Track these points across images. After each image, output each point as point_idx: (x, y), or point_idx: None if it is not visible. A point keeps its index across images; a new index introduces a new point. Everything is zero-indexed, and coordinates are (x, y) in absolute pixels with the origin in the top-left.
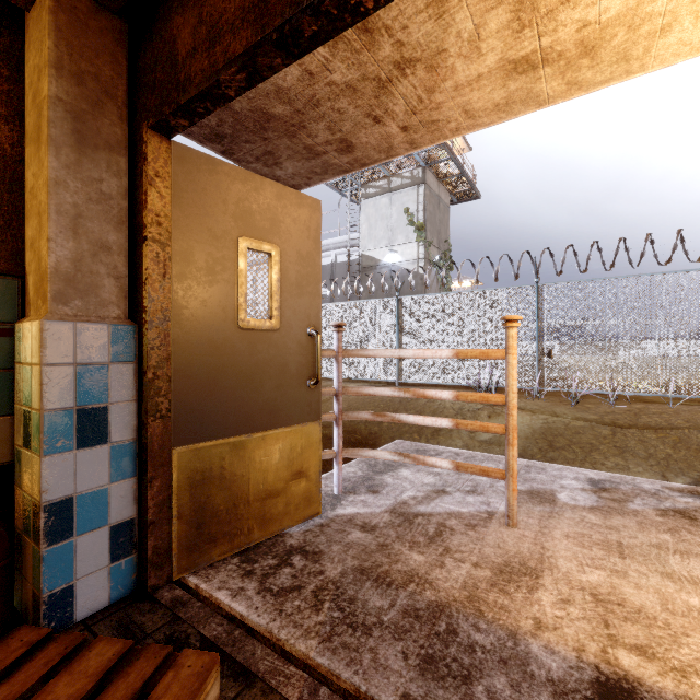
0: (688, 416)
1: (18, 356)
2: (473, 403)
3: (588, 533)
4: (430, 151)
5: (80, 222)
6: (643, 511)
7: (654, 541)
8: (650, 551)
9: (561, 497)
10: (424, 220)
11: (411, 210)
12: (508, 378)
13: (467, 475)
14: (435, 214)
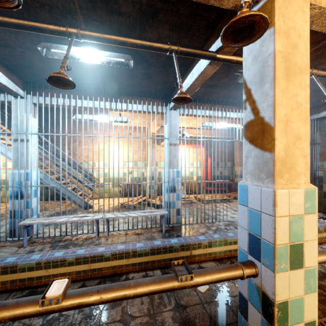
0: None
1: (233, 169)
2: None
3: None
4: None
5: (240, 157)
6: None
7: None
8: None
9: None
10: None
11: None
12: None
13: None
14: None
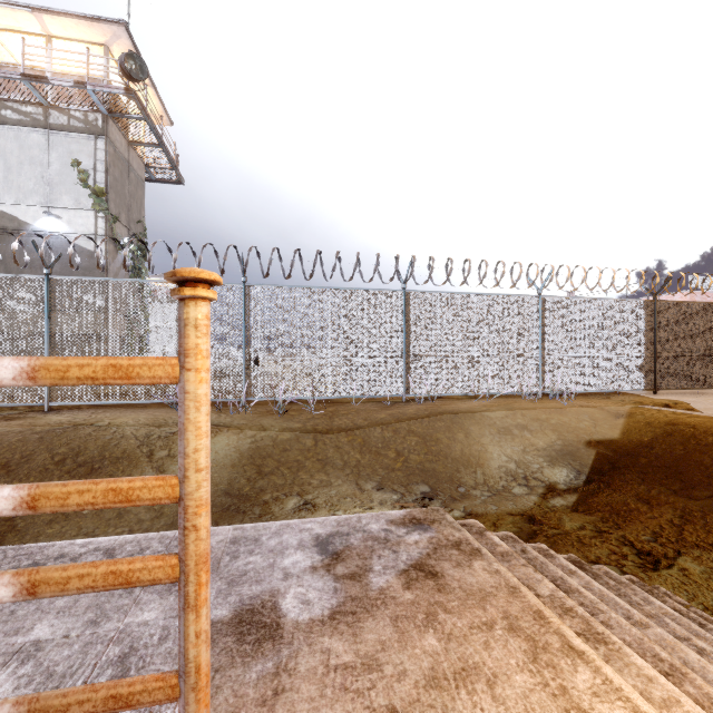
0: (365, 414)
1: None
2: (166, 426)
3: (345, 711)
4: (115, 99)
5: None
6: (389, 586)
7: (427, 667)
8: (434, 708)
9: (288, 606)
10: (107, 185)
11: (85, 166)
12: (185, 434)
13: (116, 619)
14: (124, 184)
